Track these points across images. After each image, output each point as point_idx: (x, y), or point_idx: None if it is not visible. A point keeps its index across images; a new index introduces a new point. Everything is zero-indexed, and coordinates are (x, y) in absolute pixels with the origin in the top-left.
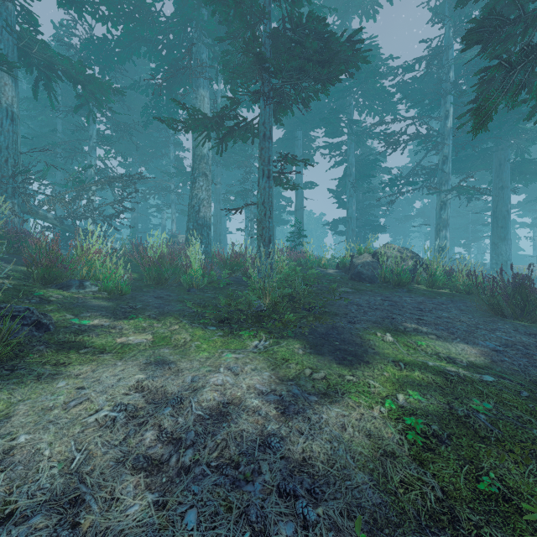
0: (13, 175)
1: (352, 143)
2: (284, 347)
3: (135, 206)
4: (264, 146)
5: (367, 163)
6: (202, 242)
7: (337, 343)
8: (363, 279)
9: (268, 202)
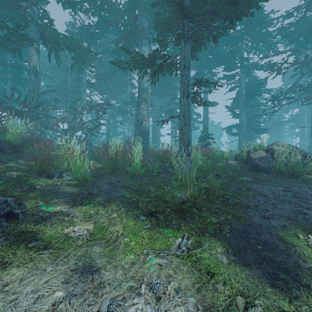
0: (36, 107)
1: (243, 74)
2: (206, 252)
3: (108, 122)
4: (184, 74)
5: (254, 86)
6: (144, 143)
7: (260, 247)
8: (260, 170)
9: (187, 115)
